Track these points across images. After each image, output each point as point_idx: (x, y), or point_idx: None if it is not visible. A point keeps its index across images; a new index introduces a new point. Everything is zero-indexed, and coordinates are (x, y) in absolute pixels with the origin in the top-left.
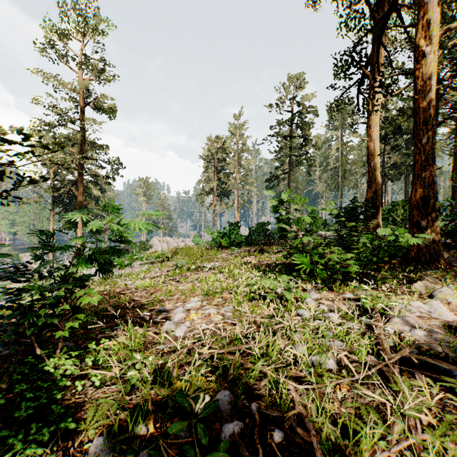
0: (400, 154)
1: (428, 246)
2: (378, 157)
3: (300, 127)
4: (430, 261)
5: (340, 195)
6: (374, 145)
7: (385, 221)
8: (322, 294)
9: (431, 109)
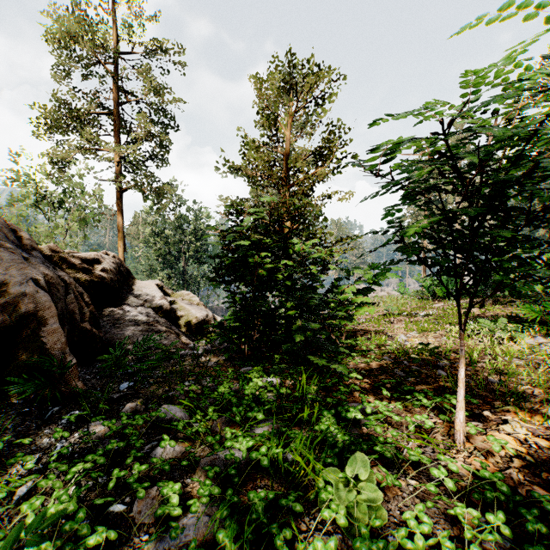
0: None
1: None
2: None
3: None
4: None
5: None
6: None
7: None
8: None
9: None
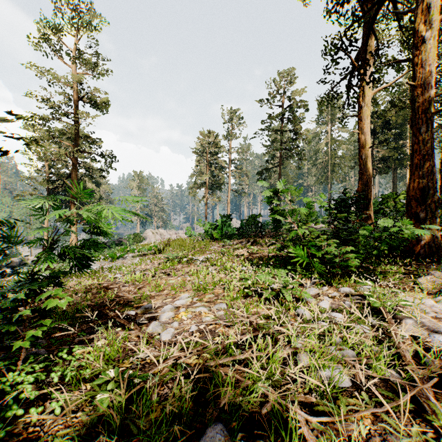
0: (388, 148)
1: (426, 238)
2: (369, 149)
3: (291, 121)
4: (429, 254)
5: (329, 188)
6: (366, 137)
7: (375, 214)
8: (320, 290)
9: (430, 97)
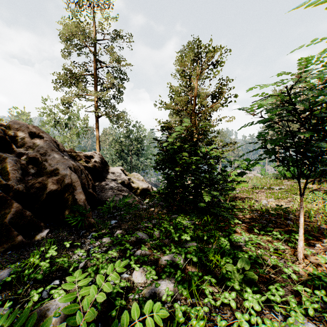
0: None
1: None
2: None
3: None
4: None
5: None
6: None
7: None
8: None
9: None
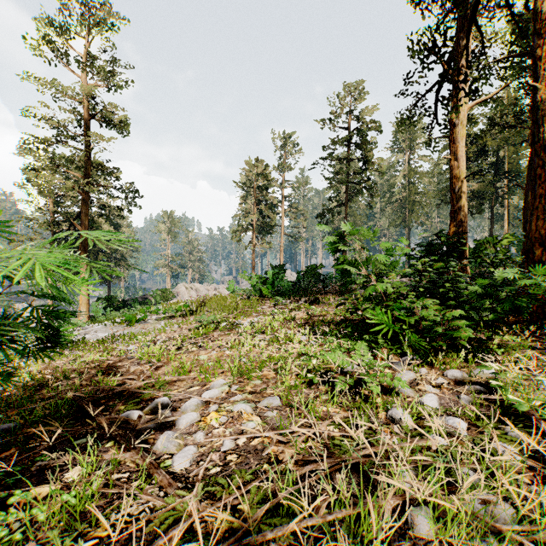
0: (482, 181)
1: None
2: (464, 180)
3: (361, 147)
4: None
5: (407, 232)
6: (459, 164)
7: None
8: (417, 373)
9: None
